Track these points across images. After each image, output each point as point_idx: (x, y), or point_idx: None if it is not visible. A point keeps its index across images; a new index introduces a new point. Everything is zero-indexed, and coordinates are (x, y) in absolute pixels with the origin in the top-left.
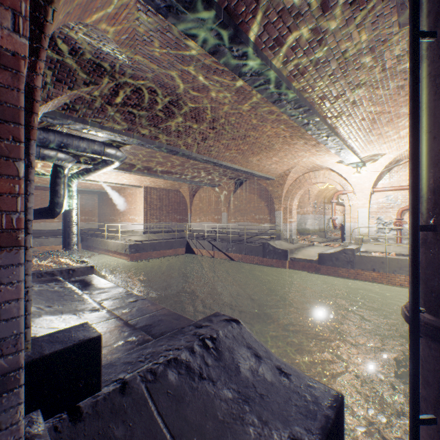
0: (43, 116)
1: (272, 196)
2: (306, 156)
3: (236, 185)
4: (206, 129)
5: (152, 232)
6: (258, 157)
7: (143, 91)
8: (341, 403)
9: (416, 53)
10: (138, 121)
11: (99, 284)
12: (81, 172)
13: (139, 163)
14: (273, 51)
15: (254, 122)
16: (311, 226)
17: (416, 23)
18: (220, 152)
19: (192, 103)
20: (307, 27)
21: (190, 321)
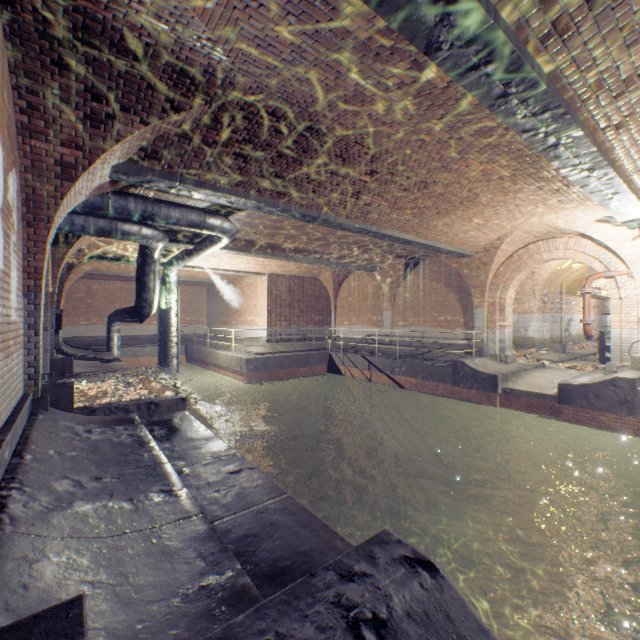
0: (113, 172)
1: (468, 285)
2: (535, 213)
3: (407, 268)
4: (359, 175)
5: (279, 341)
6: (446, 220)
7: (254, 116)
8: None
9: None
10: (250, 169)
11: (188, 431)
12: (180, 256)
13: (258, 239)
14: None
15: (444, 155)
16: (536, 333)
17: None
18: (382, 215)
19: (336, 129)
20: None
21: (329, 533)
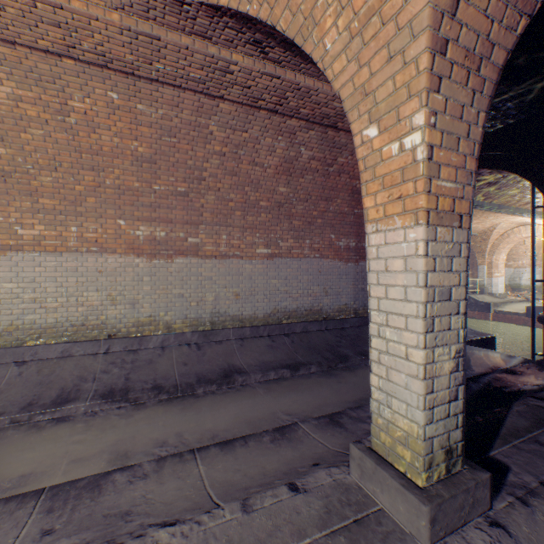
0: None
1: (474, 251)
2: (509, 217)
3: None
4: None
5: None
6: None
7: None
8: (493, 336)
9: (532, 215)
10: None
11: None
12: None
13: None
14: None
15: None
16: (527, 281)
17: (532, 204)
18: None
19: None
20: (487, 189)
21: None
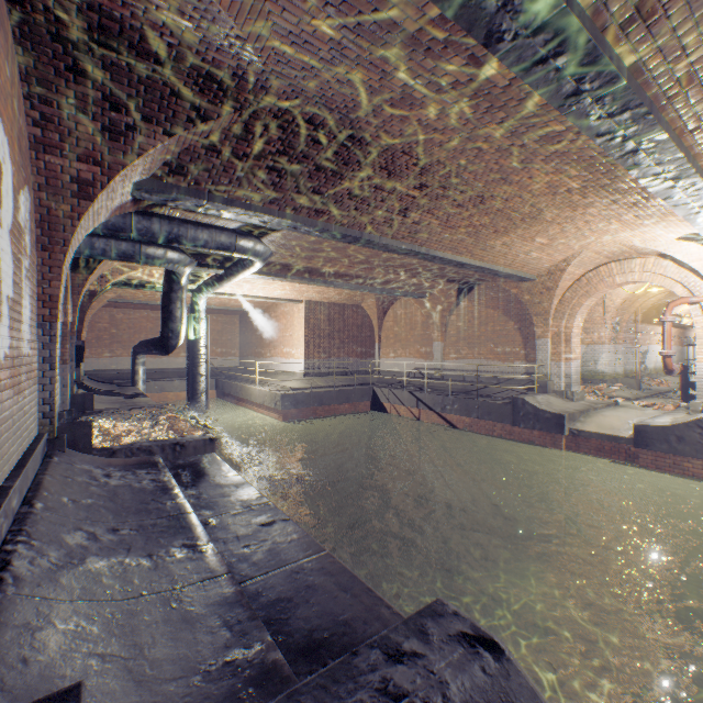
0: (134, 189)
1: (529, 312)
2: (608, 230)
3: (460, 294)
4: (407, 190)
5: (318, 375)
6: (505, 239)
7: (289, 124)
8: None
9: None
10: (285, 185)
11: (216, 476)
12: (209, 282)
13: (295, 263)
14: None
15: (503, 165)
16: (607, 367)
17: None
18: (432, 234)
19: (381, 137)
20: None
21: (373, 600)
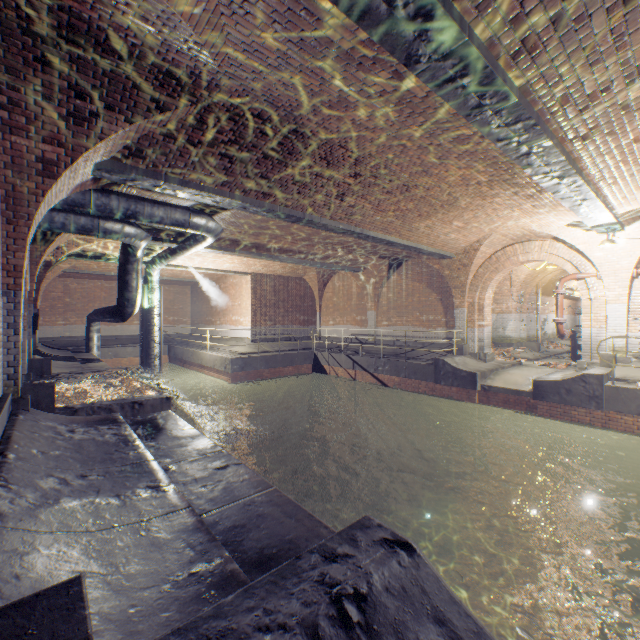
0: (95, 169)
1: (449, 285)
2: (511, 216)
3: (390, 269)
4: (344, 178)
5: (264, 340)
6: (427, 222)
7: (240, 117)
8: None
9: None
10: (236, 169)
11: (174, 430)
12: (163, 255)
13: (243, 239)
14: (476, 3)
15: (424, 160)
16: (513, 332)
17: None
18: (366, 216)
19: (321, 132)
20: None
21: (314, 522)
